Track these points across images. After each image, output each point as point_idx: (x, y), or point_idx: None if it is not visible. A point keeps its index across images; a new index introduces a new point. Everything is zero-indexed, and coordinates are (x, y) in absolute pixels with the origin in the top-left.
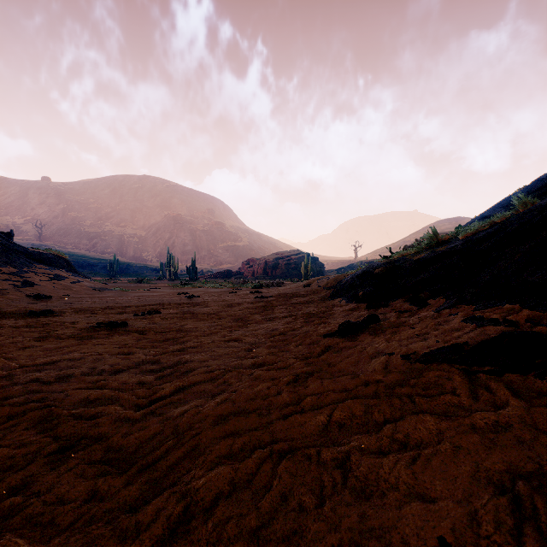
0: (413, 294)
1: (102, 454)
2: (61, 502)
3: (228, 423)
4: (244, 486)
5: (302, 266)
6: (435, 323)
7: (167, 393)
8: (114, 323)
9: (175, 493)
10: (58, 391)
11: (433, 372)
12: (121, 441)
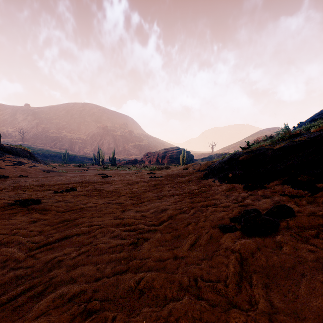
0: (288, 177)
1: None
2: None
3: None
4: None
5: (181, 156)
6: None
7: None
8: (27, 201)
9: None
10: None
11: None
12: None
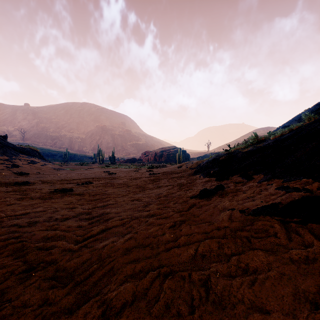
0: (243, 172)
1: (52, 273)
2: (24, 306)
3: (132, 253)
4: (142, 297)
5: (177, 155)
6: (259, 190)
7: (95, 233)
8: (65, 189)
9: (97, 301)
10: (28, 232)
11: (261, 221)
12: (65, 264)
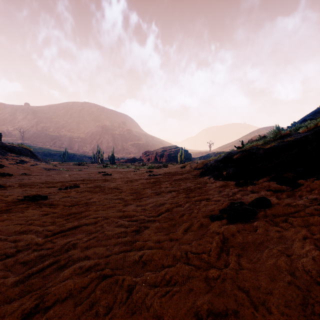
0: (275, 174)
1: None
2: None
3: None
4: None
5: (179, 155)
6: None
7: None
8: (36, 197)
9: None
10: None
11: None
12: None
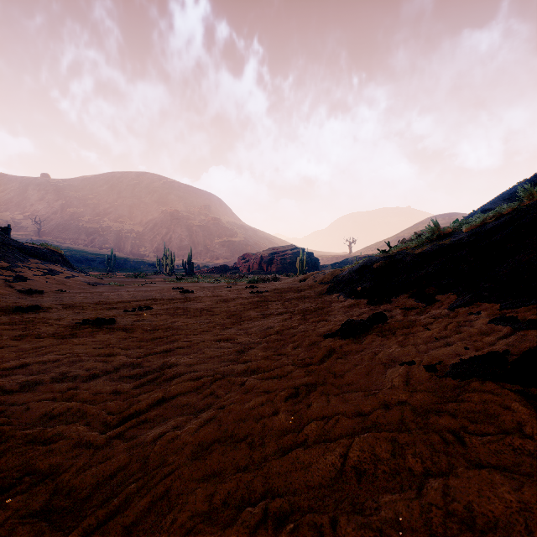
0: (417, 289)
1: (45, 500)
2: None
3: (210, 457)
4: None
5: (298, 261)
6: (455, 324)
7: (144, 407)
8: (101, 320)
9: None
10: (18, 403)
11: (479, 394)
12: (73, 480)
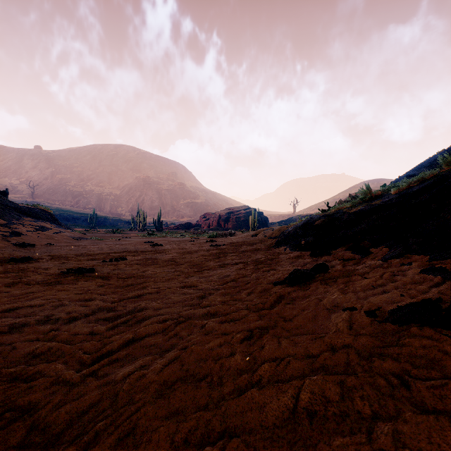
0: (353, 243)
1: (22, 435)
2: None
3: (173, 395)
4: None
5: (250, 219)
6: (390, 273)
7: (115, 347)
8: (82, 269)
9: None
10: (6, 343)
11: (418, 339)
12: (49, 416)
